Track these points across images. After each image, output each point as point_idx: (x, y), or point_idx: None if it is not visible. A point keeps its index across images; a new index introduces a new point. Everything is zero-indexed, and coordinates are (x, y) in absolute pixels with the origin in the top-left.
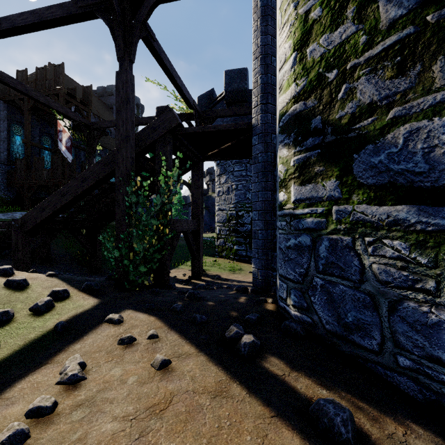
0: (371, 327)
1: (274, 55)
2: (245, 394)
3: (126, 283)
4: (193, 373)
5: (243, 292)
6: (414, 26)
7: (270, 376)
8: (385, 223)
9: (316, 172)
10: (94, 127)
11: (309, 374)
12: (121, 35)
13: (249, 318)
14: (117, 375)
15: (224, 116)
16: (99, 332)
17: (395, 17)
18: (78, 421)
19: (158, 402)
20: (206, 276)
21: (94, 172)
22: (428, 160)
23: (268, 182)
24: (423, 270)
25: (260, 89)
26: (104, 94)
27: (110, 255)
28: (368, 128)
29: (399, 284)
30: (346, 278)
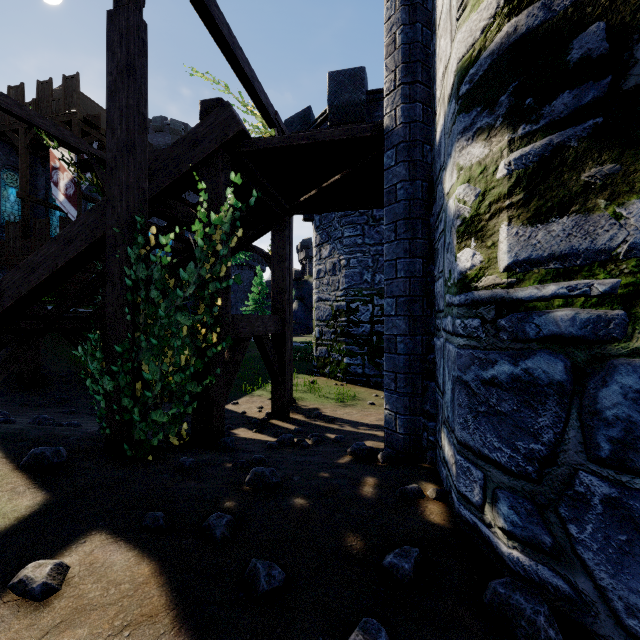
0: None
1: None
2: None
3: (126, 446)
4: None
5: (367, 459)
6: None
7: None
8: None
9: (588, 180)
10: None
11: None
12: None
13: (396, 568)
14: None
15: None
16: None
17: None
18: None
19: None
20: (298, 411)
21: (86, 226)
22: None
23: (416, 240)
24: None
25: (400, 54)
26: (149, 131)
27: (97, 387)
28: None
29: None
30: None
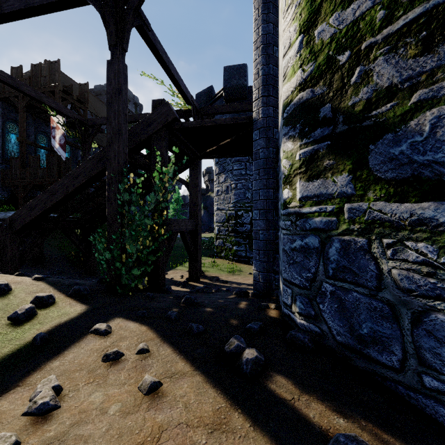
0: (390, 340)
1: (277, 45)
2: (248, 427)
3: (118, 287)
4: (187, 398)
5: (243, 296)
6: None
7: (277, 401)
8: (407, 223)
9: (325, 166)
10: (89, 124)
11: (321, 397)
12: (112, 21)
13: (251, 328)
14: (97, 402)
15: (223, 112)
16: (82, 345)
17: None
18: None
19: (144, 440)
20: (205, 278)
21: (86, 169)
22: None
23: (269, 179)
24: None
25: (261, 80)
26: (102, 93)
27: (101, 257)
28: (387, 115)
29: (425, 292)
30: (360, 284)
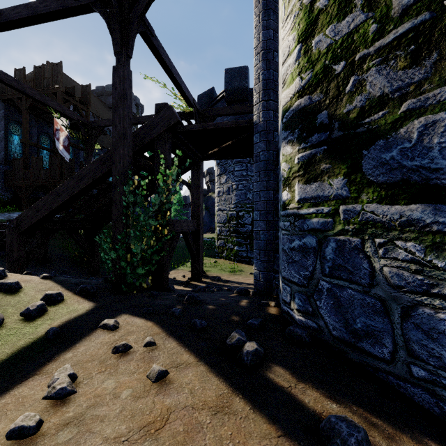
0: (382, 334)
1: (277, 51)
2: (248, 410)
3: (123, 285)
4: (192, 385)
5: (244, 294)
6: (429, 12)
7: (275, 388)
8: (397, 223)
9: (322, 169)
10: (93, 126)
11: (316, 385)
12: (118, 28)
13: (252, 323)
14: (109, 388)
15: (225, 115)
16: (92, 338)
17: (408, 3)
18: (64, 443)
19: (154, 420)
20: (206, 277)
21: (91, 171)
22: (445, 155)
23: (270, 181)
24: (439, 274)
25: (262, 85)
26: (103, 94)
27: (107, 257)
28: (379, 123)
29: (413, 288)
30: (355, 282)
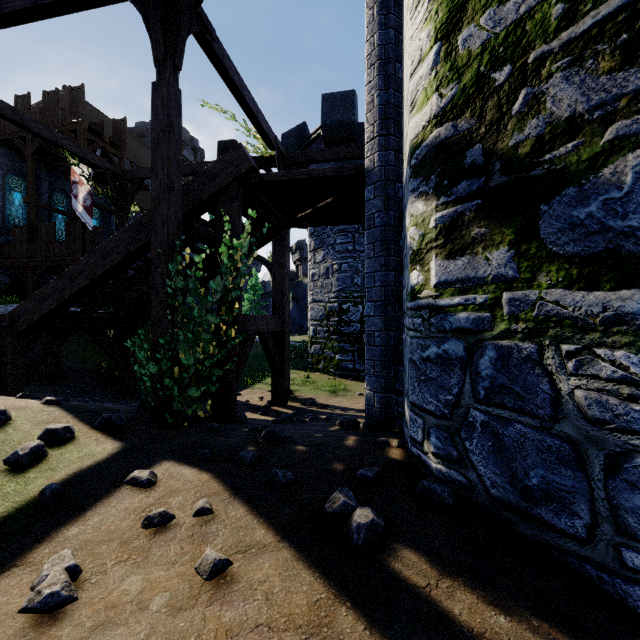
0: (573, 496)
1: (400, 61)
2: (362, 630)
3: (167, 415)
4: (269, 585)
5: (352, 428)
6: None
7: (404, 589)
8: (599, 320)
9: (474, 236)
10: (127, 177)
11: (470, 582)
12: (159, 24)
13: (364, 476)
14: (132, 591)
15: (322, 161)
16: (113, 502)
17: None
18: None
19: None
20: (295, 400)
21: (121, 242)
22: None
23: (389, 257)
24: None
25: (377, 113)
26: (146, 134)
27: (144, 371)
28: (568, 160)
29: (625, 425)
30: (527, 412)
